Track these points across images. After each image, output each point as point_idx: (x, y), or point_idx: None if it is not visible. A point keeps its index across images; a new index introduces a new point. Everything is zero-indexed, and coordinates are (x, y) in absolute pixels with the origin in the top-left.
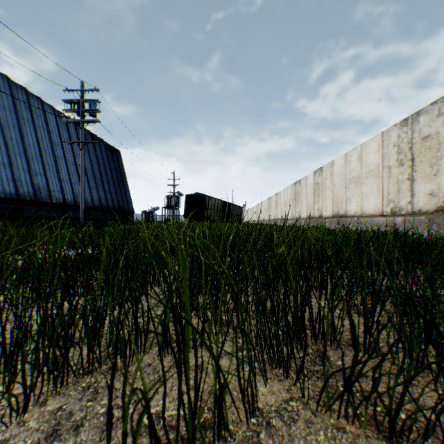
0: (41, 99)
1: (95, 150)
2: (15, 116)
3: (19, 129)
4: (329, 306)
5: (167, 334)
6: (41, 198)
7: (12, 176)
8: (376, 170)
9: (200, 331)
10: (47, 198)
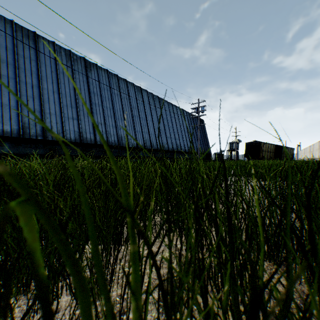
0: (176, 106)
1: (193, 123)
2: (170, 116)
3: (171, 122)
4: None
5: None
6: (178, 149)
7: (171, 141)
8: None
9: None
10: (180, 149)
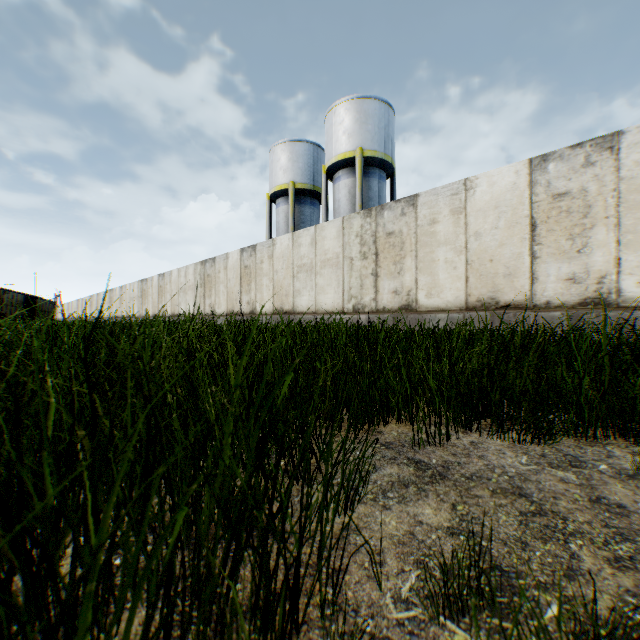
0: None
1: None
2: None
3: None
4: None
5: None
6: None
7: None
8: (137, 297)
9: None
10: None
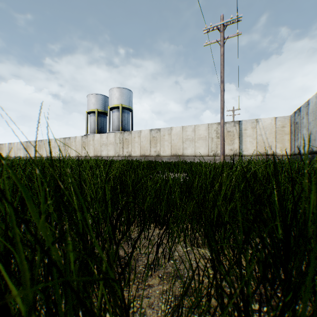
0: None
1: None
2: None
3: None
4: None
5: None
6: None
7: None
8: (23, 148)
9: None
10: None
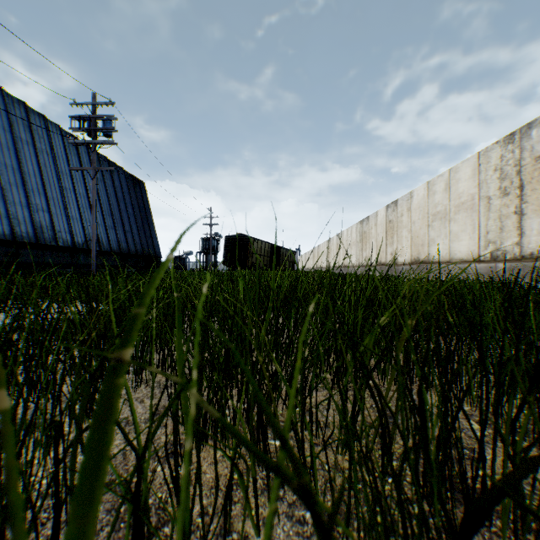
0: (45, 116)
1: (113, 180)
2: (11, 137)
3: (15, 153)
4: (505, 449)
5: (143, 523)
6: (43, 239)
7: (6, 212)
8: (470, 202)
9: (222, 508)
10: (51, 239)
